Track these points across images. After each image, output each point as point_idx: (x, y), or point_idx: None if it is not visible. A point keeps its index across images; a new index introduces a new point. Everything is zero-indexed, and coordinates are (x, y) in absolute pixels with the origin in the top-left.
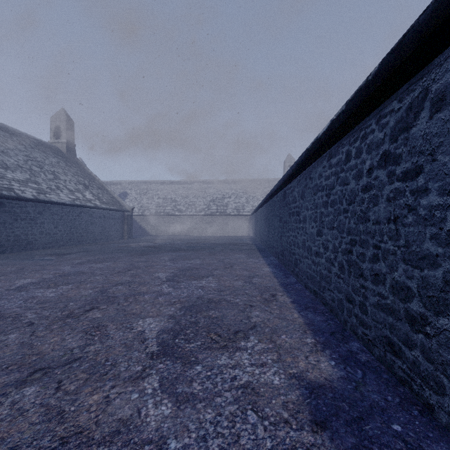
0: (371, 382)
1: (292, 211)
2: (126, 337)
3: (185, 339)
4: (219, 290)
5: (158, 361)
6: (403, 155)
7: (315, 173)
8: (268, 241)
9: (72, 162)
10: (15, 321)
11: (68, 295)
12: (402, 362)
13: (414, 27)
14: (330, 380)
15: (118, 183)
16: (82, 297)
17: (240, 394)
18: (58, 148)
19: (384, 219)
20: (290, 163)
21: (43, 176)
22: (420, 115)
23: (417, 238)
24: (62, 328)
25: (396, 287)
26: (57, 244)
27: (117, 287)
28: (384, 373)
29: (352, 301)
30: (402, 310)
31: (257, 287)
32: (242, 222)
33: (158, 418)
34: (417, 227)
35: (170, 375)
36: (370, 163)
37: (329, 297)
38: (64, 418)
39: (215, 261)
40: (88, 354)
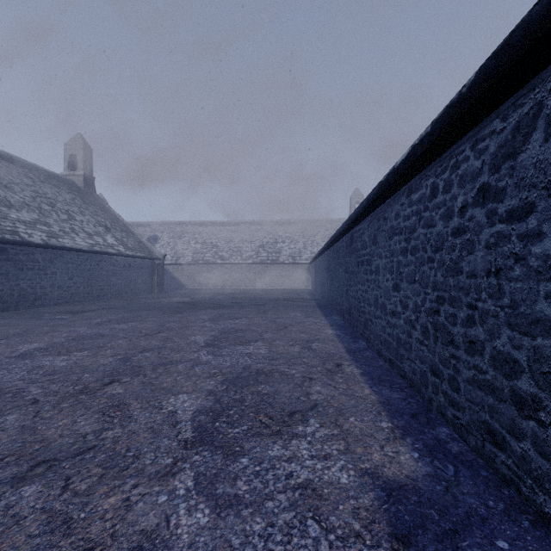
0: (466, 481)
1: (361, 259)
2: (154, 419)
3: (227, 422)
4: (270, 358)
5: (193, 452)
6: (507, 188)
7: (391, 212)
8: (331, 296)
9: (90, 199)
10: (16, 398)
11: (83, 364)
12: (506, 456)
13: (525, 22)
14: (413, 479)
15: (147, 224)
16: (100, 367)
17: (298, 496)
18: (73, 182)
19: (483, 271)
20: (358, 200)
21: (55, 216)
22: (531, 137)
23: (527, 297)
24: (74, 407)
25: (498, 359)
26: (72, 299)
27: (144, 355)
28: (482, 468)
29: (439, 374)
30: (506, 389)
31: (318, 355)
32: (299, 272)
33: (192, 529)
34: (527, 282)
35: (208, 470)
36: (464, 199)
37: (409, 368)
38: (71, 529)
39: (265, 321)
40: (105, 441)
